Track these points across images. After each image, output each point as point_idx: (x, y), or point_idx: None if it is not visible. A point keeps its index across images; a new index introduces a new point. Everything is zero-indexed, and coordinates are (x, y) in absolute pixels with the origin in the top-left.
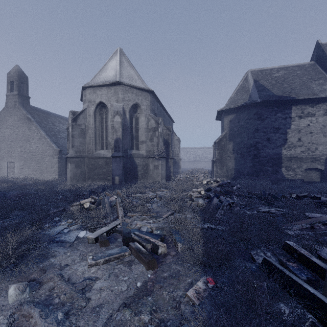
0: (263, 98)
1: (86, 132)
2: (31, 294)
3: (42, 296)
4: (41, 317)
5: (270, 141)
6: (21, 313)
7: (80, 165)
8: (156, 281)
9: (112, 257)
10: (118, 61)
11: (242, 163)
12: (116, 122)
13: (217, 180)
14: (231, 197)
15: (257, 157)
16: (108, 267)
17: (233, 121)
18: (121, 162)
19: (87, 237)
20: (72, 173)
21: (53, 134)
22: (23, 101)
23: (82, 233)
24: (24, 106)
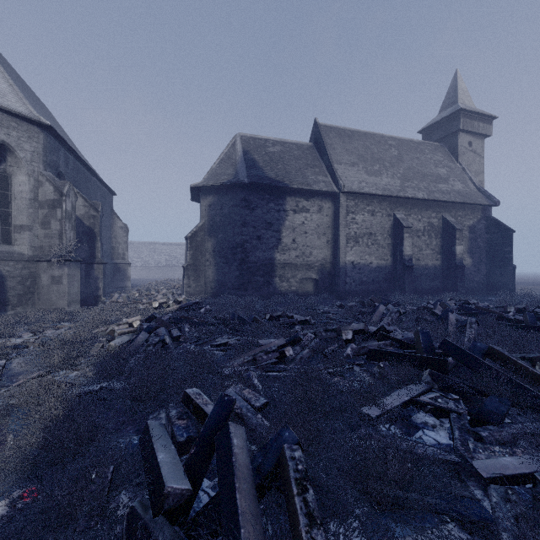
0: (253, 179)
1: None
2: None
3: None
4: None
5: (261, 241)
6: None
7: None
8: None
9: None
10: None
11: (227, 272)
12: None
13: (179, 300)
14: (181, 327)
15: (245, 262)
16: None
17: (214, 207)
18: None
19: None
20: None
21: None
22: None
23: None
24: None
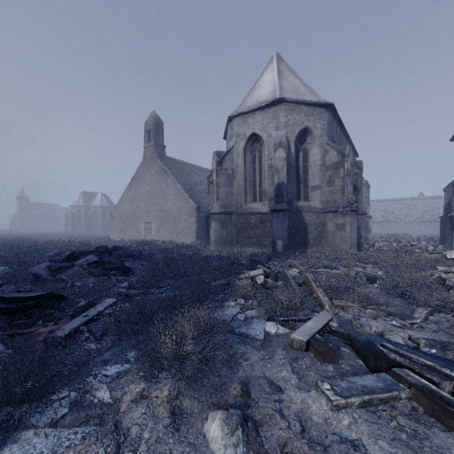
0: None
1: (233, 179)
2: (247, 445)
3: None
4: None
5: None
6: None
7: (227, 224)
8: None
9: (375, 398)
10: (275, 71)
11: None
12: (278, 159)
13: None
14: None
15: None
16: (376, 422)
17: None
18: (286, 218)
19: (280, 334)
20: (217, 235)
21: (190, 187)
22: (159, 152)
23: (270, 326)
24: (160, 157)
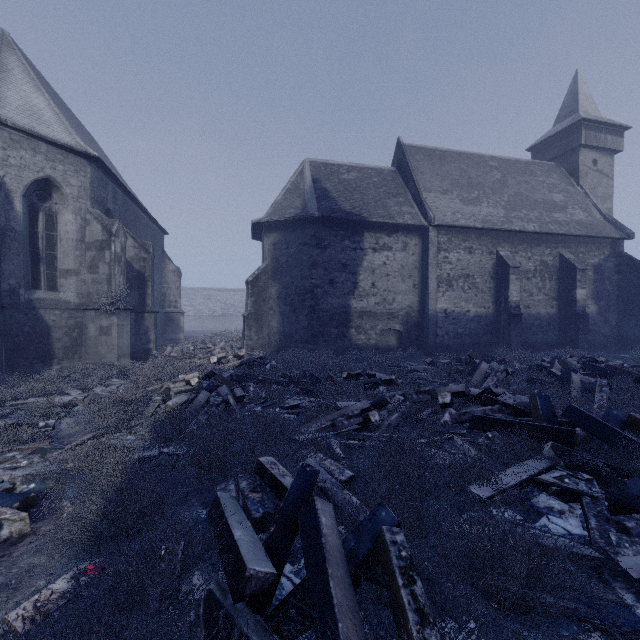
0: (324, 212)
1: None
2: None
3: None
4: None
5: (334, 285)
6: None
7: None
8: None
9: None
10: None
11: (294, 322)
12: None
13: (240, 355)
14: (245, 386)
15: (315, 310)
16: None
17: (278, 246)
18: None
19: None
20: None
21: None
22: None
23: None
24: None
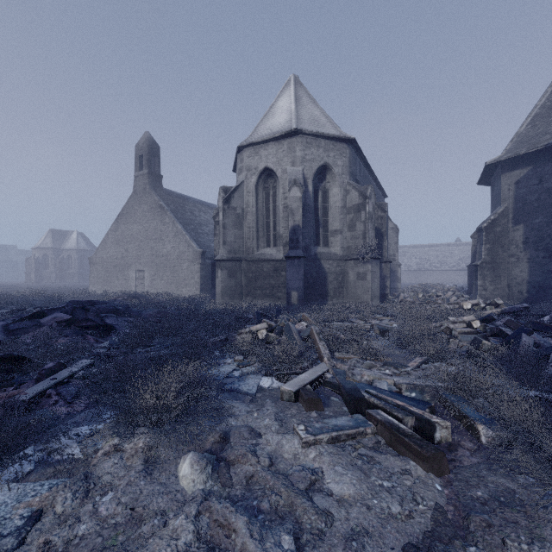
0: None
1: (243, 220)
2: (216, 480)
3: (235, 489)
4: (251, 535)
5: None
6: (213, 518)
7: (235, 272)
8: (461, 506)
9: (343, 434)
10: (292, 97)
11: (550, 270)
12: (292, 199)
13: (497, 303)
14: None
15: None
16: (339, 454)
17: (524, 183)
18: (302, 266)
19: (274, 388)
20: (223, 286)
21: (193, 228)
22: (155, 183)
23: (265, 381)
24: (155, 190)
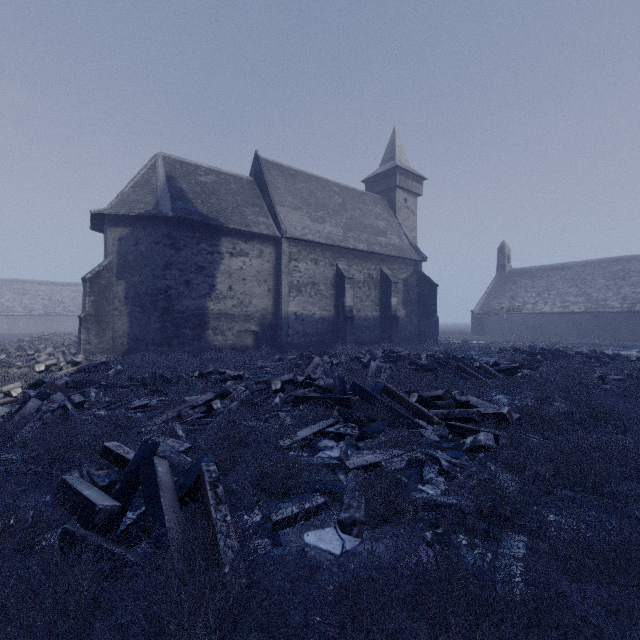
0: (179, 213)
1: None
2: None
3: None
4: None
5: (191, 287)
6: None
7: None
8: None
9: None
10: None
11: (144, 324)
12: None
13: (76, 361)
14: (85, 392)
15: (169, 312)
16: None
17: (126, 241)
18: None
19: None
20: None
21: None
22: None
23: None
24: None
